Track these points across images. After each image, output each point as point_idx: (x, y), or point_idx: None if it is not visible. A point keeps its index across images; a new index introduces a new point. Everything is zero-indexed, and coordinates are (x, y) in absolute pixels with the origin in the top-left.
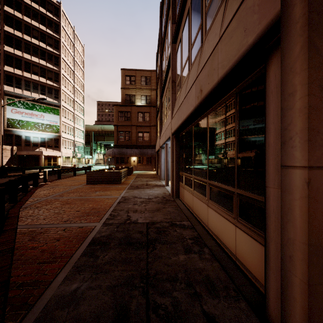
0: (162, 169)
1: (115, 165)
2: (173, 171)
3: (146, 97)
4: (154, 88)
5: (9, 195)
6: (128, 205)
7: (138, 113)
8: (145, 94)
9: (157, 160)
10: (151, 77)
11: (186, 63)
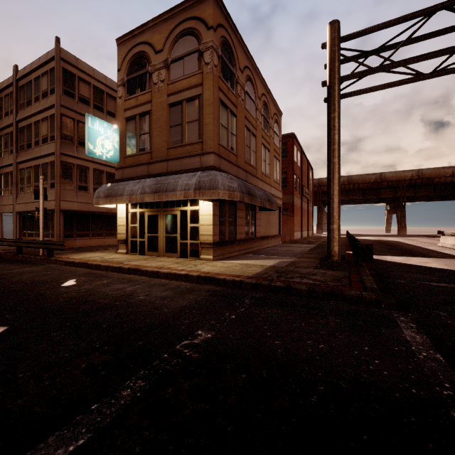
0: None
1: None
2: (17, 232)
3: None
4: None
5: None
6: None
7: None
8: None
9: None
10: None
11: (30, 186)
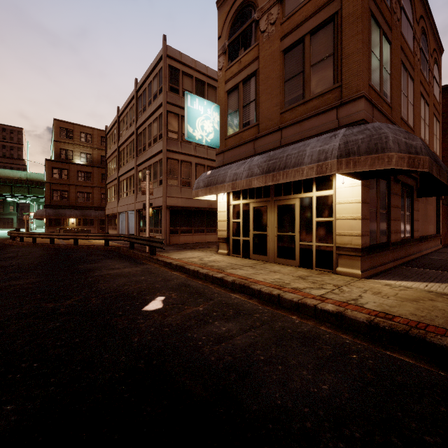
0: (120, 228)
1: (48, 227)
2: (136, 227)
3: (87, 155)
4: (97, 147)
5: (52, 240)
6: (119, 242)
7: (78, 172)
8: (85, 151)
9: (107, 222)
10: (93, 135)
11: None
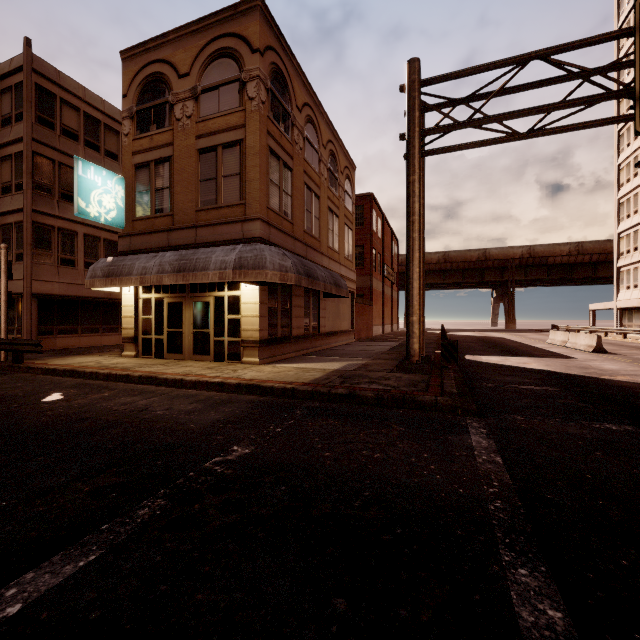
0: None
1: None
2: None
3: None
4: None
5: None
6: None
7: None
8: None
9: None
10: None
11: None
